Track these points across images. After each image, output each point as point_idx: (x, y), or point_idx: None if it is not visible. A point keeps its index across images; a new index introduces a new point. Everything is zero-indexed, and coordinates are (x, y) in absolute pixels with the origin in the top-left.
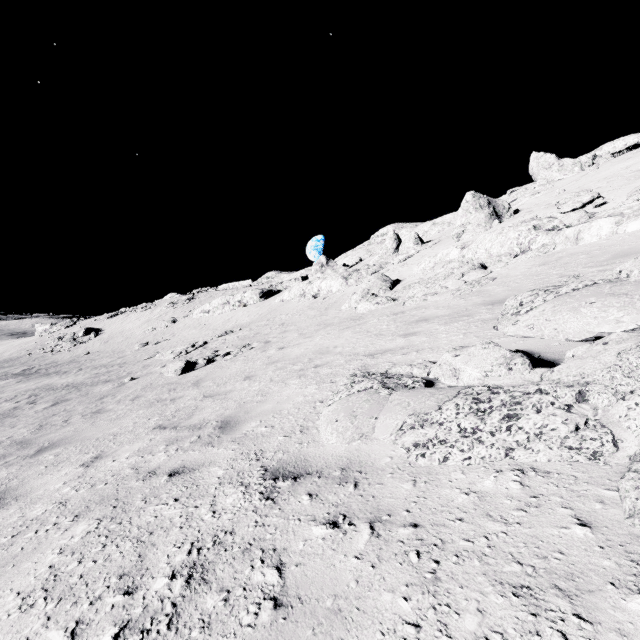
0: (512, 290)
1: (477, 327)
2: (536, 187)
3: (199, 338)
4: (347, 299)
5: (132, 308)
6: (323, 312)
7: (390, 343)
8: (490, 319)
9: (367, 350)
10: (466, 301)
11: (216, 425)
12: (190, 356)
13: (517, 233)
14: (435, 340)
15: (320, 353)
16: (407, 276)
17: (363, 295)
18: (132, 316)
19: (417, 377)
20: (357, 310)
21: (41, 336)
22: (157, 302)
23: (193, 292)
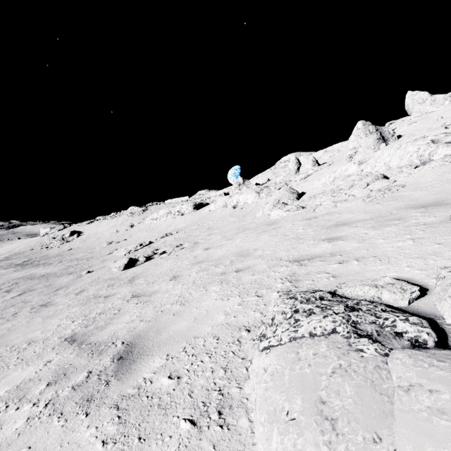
0: (438, 193)
1: (424, 231)
2: (412, 118)
3: (147, 239)
4: (260, 208)
5: (104, 217)
6: (241, 219)
7: (314, 248)
8: (436, 222)
9: (290, 255)
10: (384, 206)
11: (118, 351)
12: (137, 253)
13: (416, 147)
14: (373, 246)
15: (241, 255)
16: (310, 189)
17: (274, 204)
18: (103, 222)
19: (390, 305)
20: (270, 216)
21: (42, 236)
22: (121, 212)
23: (146, 205)
